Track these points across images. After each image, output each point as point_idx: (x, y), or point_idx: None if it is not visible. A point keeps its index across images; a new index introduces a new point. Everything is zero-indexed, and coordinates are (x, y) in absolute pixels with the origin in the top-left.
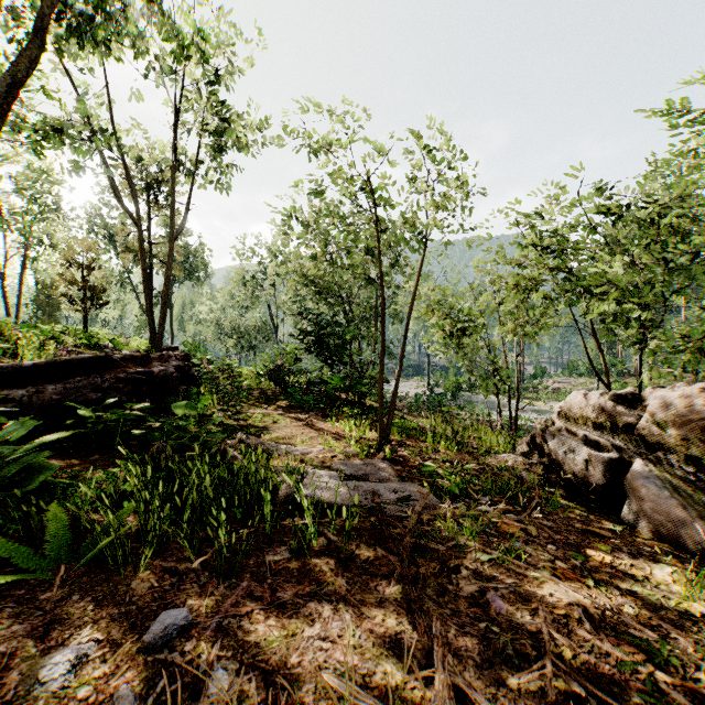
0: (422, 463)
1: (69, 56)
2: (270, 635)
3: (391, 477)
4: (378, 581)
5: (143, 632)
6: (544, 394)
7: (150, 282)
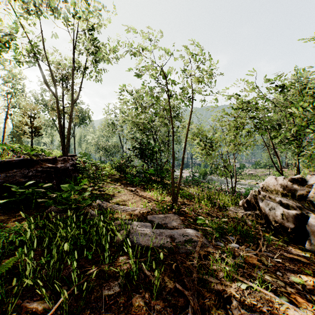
0: (197, 217)
1: (24, 18)
2: None
3: (179, 224)
4: (178, 312)
5: None
6: (245, 176)
7: (63, 124)
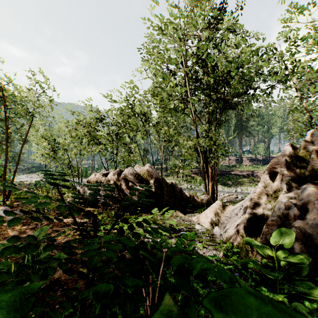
0: None
1: None
2: None
3: None
4: None
5: None
6: None
7: None
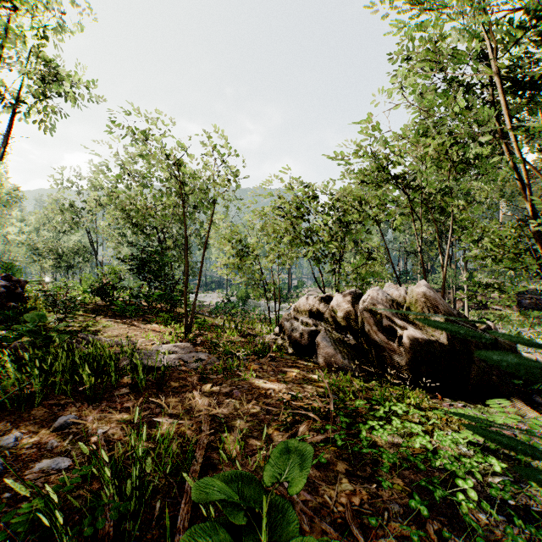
0: (210, 341)
1: None
2: (124, 417)
3: (192, 352)
4: (180, 394)
5: (50, 427)
6: None
7: None
